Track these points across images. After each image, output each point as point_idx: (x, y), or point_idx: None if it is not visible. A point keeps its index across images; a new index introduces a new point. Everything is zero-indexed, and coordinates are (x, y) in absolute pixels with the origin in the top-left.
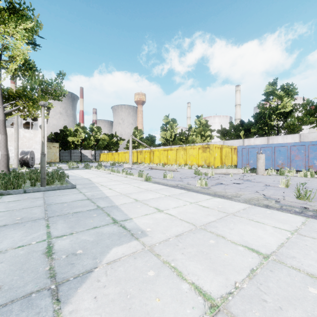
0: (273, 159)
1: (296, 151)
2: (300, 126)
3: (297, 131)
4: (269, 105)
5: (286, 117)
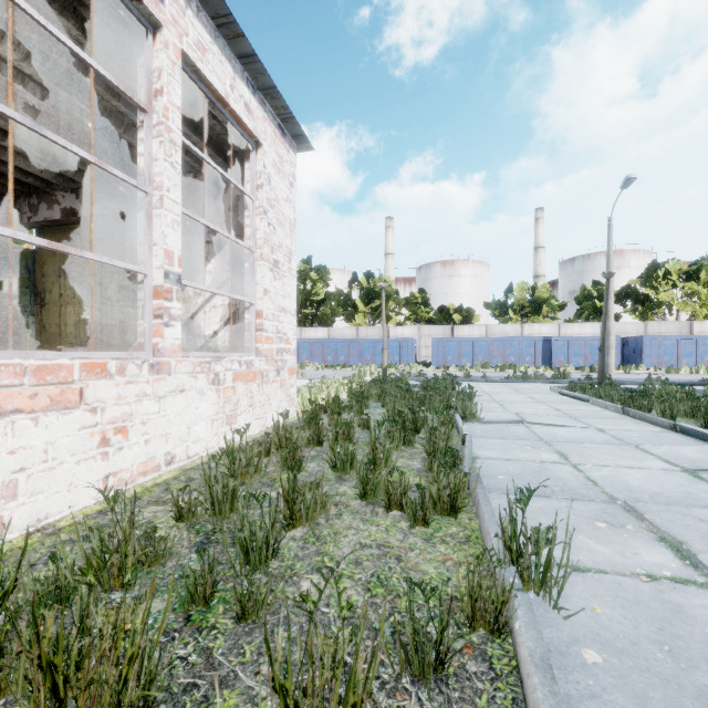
0: (299, 355)
1: (316, 347)
2: (333, 317)
3: (331, 322)
4: (304, 288)
5: (319, 306)
